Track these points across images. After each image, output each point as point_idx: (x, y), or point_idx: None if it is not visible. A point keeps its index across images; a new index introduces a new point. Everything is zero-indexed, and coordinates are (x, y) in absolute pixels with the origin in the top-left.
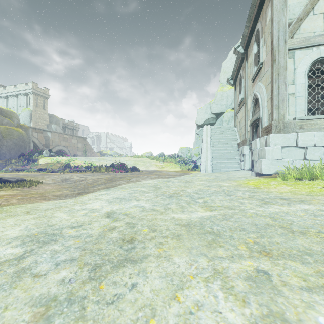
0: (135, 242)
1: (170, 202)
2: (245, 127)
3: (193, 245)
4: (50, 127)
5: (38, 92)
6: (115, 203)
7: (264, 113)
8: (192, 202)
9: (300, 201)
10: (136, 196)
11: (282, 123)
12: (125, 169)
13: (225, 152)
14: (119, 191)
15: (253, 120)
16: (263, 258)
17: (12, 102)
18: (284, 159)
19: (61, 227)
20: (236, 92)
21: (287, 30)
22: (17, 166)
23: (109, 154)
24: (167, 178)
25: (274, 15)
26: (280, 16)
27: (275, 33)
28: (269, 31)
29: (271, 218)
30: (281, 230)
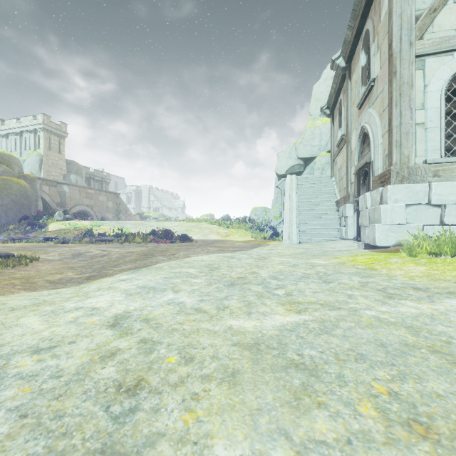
0: (142, 392)
1: (229, 294)
2: (348, 176)
3: (262, 403)
4: (69, 178)
5: (51, 129)
6: (136, 297)
7: (377, 155)
8: (266, 294)
9: (448, 293)
10: (176, 283)
11: (407, 168)
12: (172, 239)
13: (317, 213)
14: (152, 274)
15: (360, 165)
16: (420, 446)
17: (14, 143)
18: (410, 224)
19: (14, 351)
20: (333, 127)
21: (414, 27)
22: (17, 234)
23: (152, 217)
24: (232, 252)
25: (393, 4)
26: (403, 6)
27: (395, 32)
28: (385, 30)
29: (407, 329)
30: (434, 358)
